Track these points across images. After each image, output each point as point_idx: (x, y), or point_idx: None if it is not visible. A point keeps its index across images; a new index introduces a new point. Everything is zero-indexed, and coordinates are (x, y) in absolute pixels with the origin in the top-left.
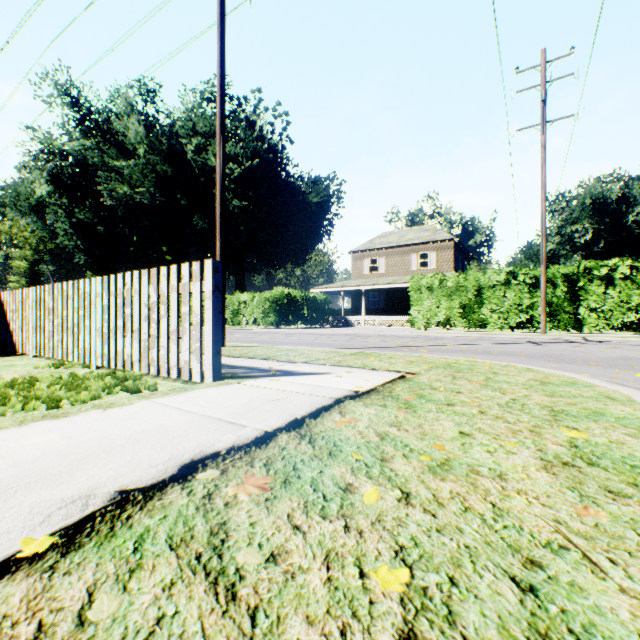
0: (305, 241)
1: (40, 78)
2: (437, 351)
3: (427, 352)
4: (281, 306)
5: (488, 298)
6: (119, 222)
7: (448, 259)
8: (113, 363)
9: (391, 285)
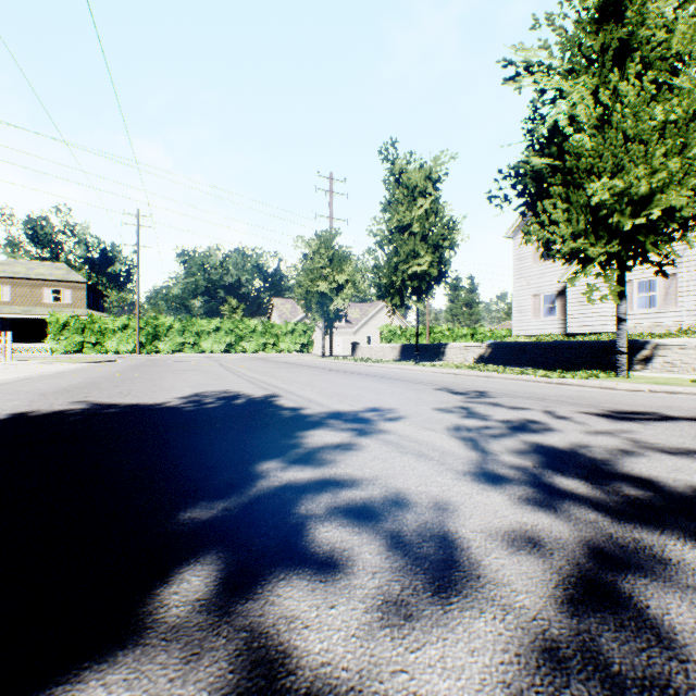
0: None
1: None
2: None
3: None
4: None
5: (110, 334)
6: None
7: (83, 298)
8: None
9: (22, 315)
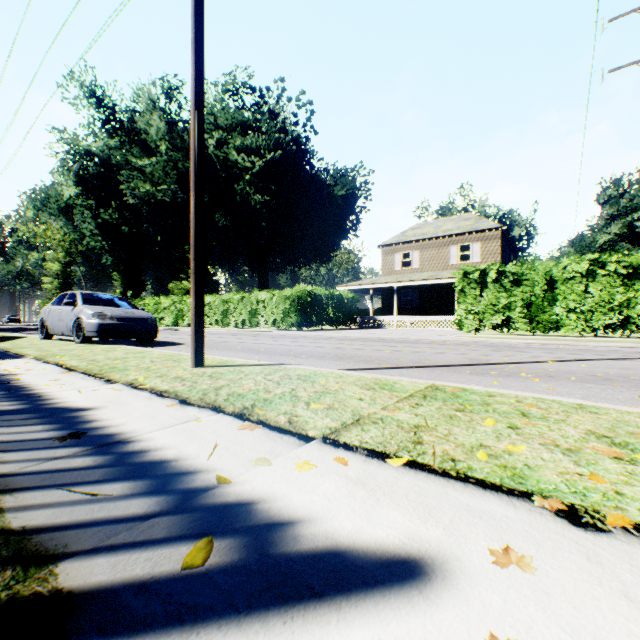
0: (330, 237)
1: (67, 80)
2: (555, 377)
3: (542, 380)
4: (303, 305)
5: (562, 293)
6: (144, 222)
7: (494, 251)
8: None
9: (427, 281)
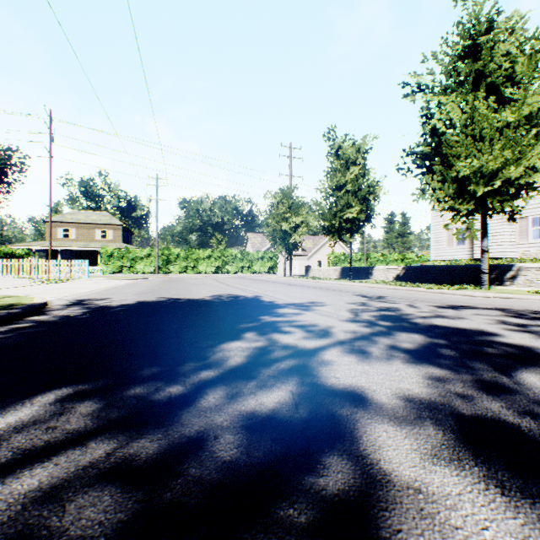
0: None
1: None
2: None
3: None
4: None
5: (139, 260)
6: None
7: (120, 235)
8: (52, 278)
9: (83, 248)
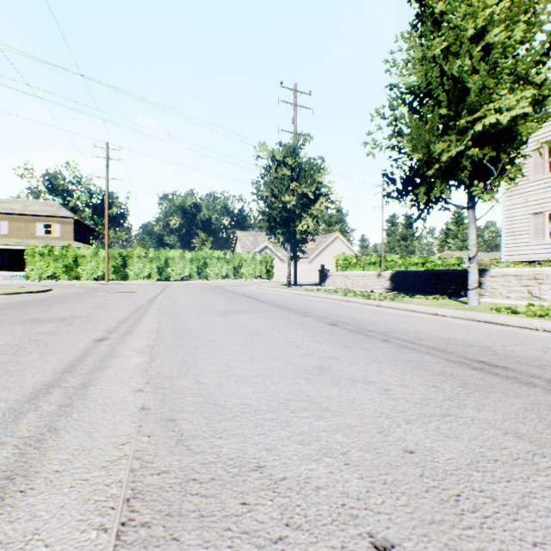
0: None
1: None
2: None
3: None
4: None
5: (83, 263)
6: None
7: (71, 231)
8: None
9: (15, 246)
